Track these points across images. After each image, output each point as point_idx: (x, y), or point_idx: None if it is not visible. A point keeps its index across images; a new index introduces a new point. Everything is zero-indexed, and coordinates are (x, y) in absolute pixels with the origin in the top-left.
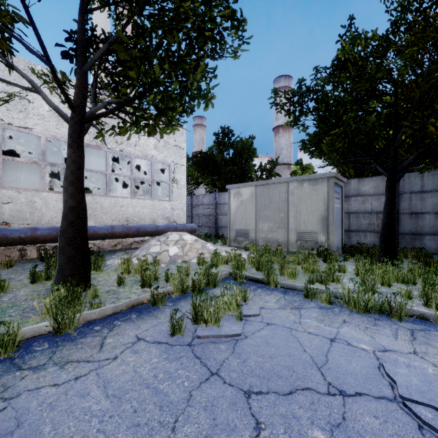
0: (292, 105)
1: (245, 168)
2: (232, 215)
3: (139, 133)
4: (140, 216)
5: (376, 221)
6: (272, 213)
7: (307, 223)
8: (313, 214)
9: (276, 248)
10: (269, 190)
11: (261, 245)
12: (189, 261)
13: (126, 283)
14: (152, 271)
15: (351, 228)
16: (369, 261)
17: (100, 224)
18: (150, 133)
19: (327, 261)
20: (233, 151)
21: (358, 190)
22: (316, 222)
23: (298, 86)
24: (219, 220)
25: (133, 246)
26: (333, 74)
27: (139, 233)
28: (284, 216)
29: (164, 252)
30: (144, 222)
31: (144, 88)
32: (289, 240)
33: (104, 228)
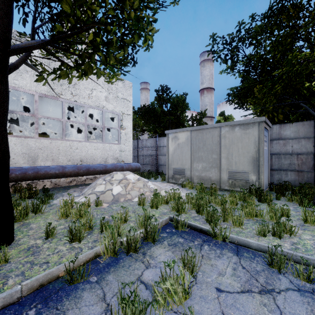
0: (230, 50)
1: (179, 118)
2: (170, 156)
3: (81, 77)
4: (93, 157)
5: (297, 161)
6: (206, 154)
7: (238, 163)
8: (244, 156)
9: (210, 186)
10: (203, 134)
11: (196, 183)
12: (131, 199)
13: (54, 235)
14: (86, 219)
15: (273, 167)
16: (306, 202)
17: (57, 163)
18: (86, 72)
19: (272, 205)
20: (170, 104)
21: (280, 134)
22: (247, 162)
23: (237, 30)
24: (159, 159)
25: (86, 182)
26: (269, 21)
27: (89, 172)
28: (216, 157)
29: (108, 191)
30: (96, 161)
31: (80, 25)
32: (221, 178)
33: (55, 168)
